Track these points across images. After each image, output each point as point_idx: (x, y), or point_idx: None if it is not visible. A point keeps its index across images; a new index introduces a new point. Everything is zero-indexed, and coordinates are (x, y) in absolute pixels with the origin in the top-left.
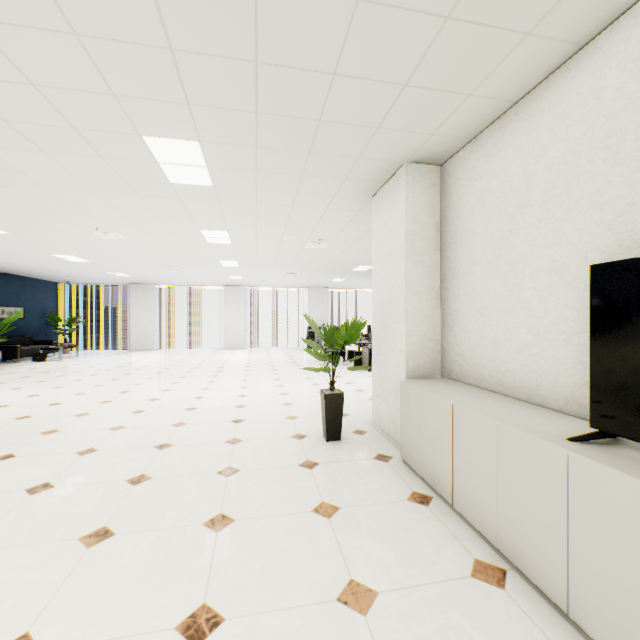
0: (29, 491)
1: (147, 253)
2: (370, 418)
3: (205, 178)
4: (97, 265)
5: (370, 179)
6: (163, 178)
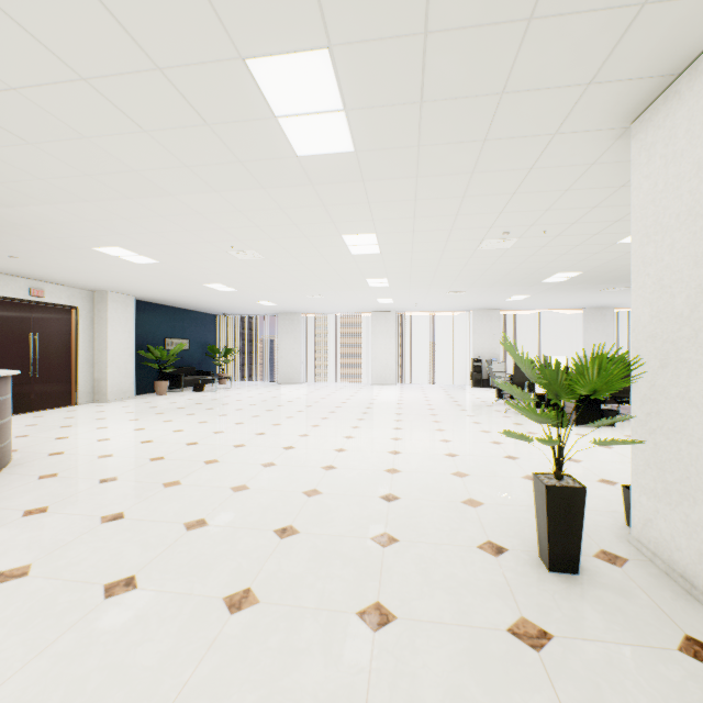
0: (106, 589)
1: (287, 275)
2: (619, 524)
3: (342, 136)
4: (244, 294)
5: (645, 71)
6: (287, 149)
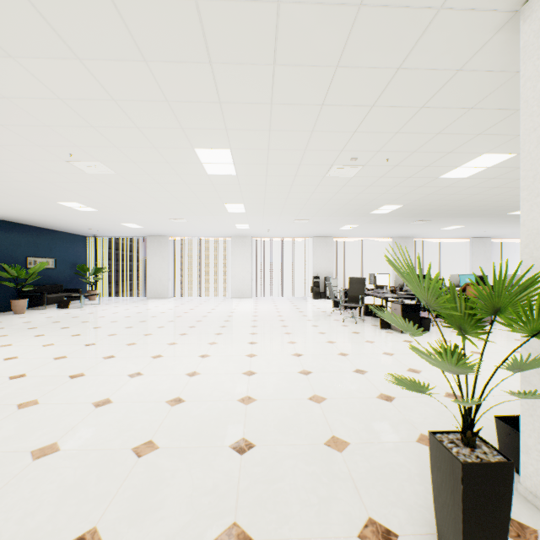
0: None
1: (146, 196)
2: None
3: None
4: (107, 215)
5: None
6: None
